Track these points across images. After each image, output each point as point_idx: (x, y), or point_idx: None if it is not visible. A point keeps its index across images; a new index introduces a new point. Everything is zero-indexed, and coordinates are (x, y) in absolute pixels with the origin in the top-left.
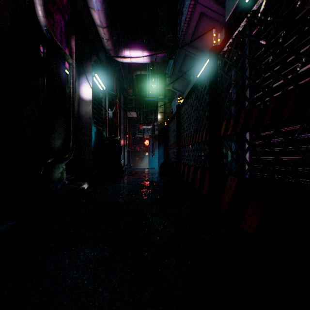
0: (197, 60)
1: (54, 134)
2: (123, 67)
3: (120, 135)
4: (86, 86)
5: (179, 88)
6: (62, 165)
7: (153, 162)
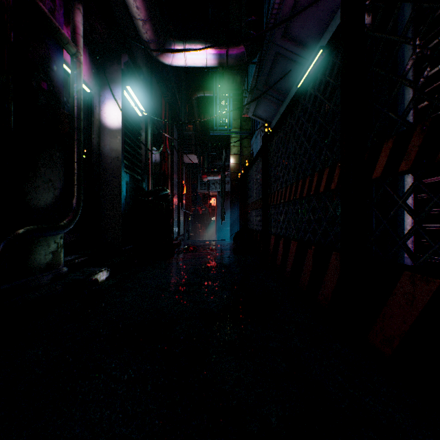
0: (296, 63)
1: (37, 180)
2: (179, 92)
3: (173, 190)
4: (112, 105)
5: (264, 114)
6: (56, 238)
7: (223, 230)
